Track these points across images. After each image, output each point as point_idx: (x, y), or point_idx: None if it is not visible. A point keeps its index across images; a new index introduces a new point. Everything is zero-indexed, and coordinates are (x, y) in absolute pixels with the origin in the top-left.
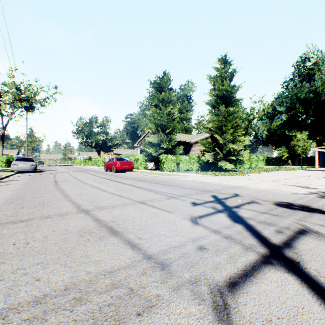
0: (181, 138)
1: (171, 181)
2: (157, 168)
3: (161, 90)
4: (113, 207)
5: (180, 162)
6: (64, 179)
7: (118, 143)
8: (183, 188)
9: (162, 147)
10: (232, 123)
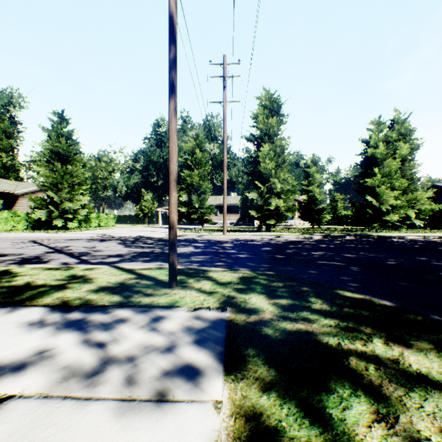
0: None
1: None
2: None
3: None
4: None
5: None
6: None
7: None
8: (5, 239)
9: None
10: (71, 182)
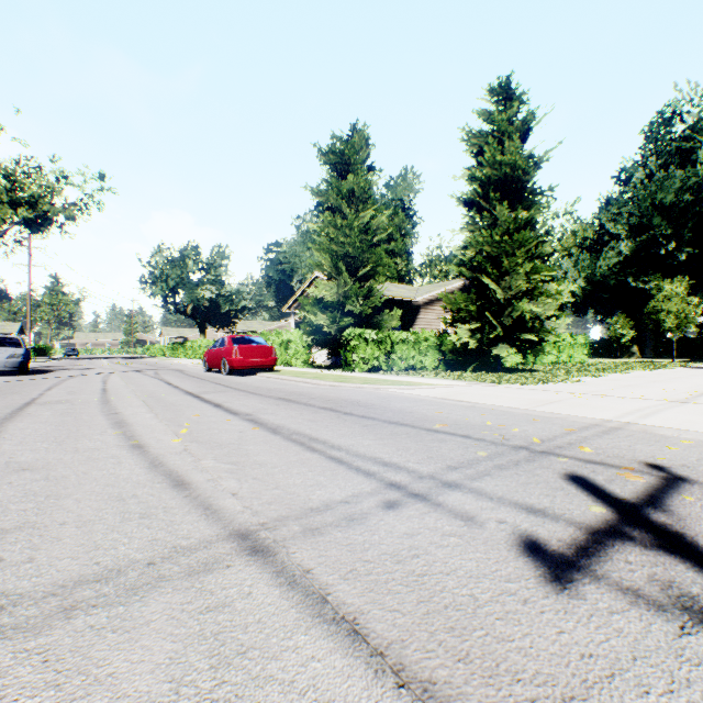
0: (393, 292)
1: (378, 401)
2: (337, 363)
3: (345, 170)
4: (46, 621)
5: (393, 348)
6: (65, 395)
7: (247, 308)
8: (427, 434)
9: (348, 310)
10: (527, 250)
